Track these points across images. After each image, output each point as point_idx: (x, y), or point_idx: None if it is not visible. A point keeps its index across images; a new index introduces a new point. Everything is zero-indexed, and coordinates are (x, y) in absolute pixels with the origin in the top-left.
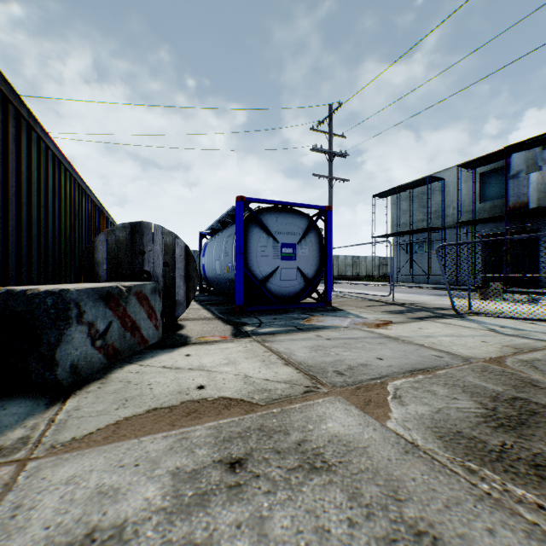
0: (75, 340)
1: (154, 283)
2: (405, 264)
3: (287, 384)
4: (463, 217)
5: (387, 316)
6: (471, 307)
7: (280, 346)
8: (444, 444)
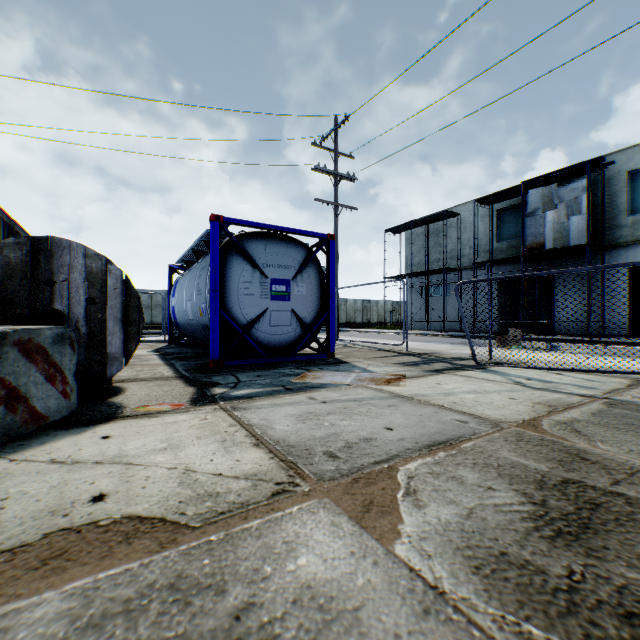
0: None
1: (62, 328)
2: (420, 309)
3: (248, 480)
4: (480, 258)
5: (400, 370)
6: (492, 356)
7: (255, 416)
8: (484, 585)
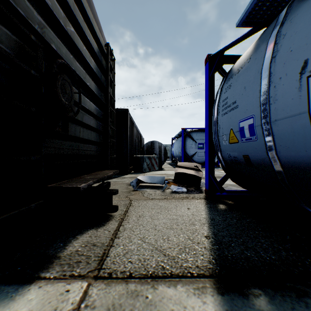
0: (145, 165)
1: (157, 156)
2: None
3: None
4: None
5: None
6: None
7: None
8: None
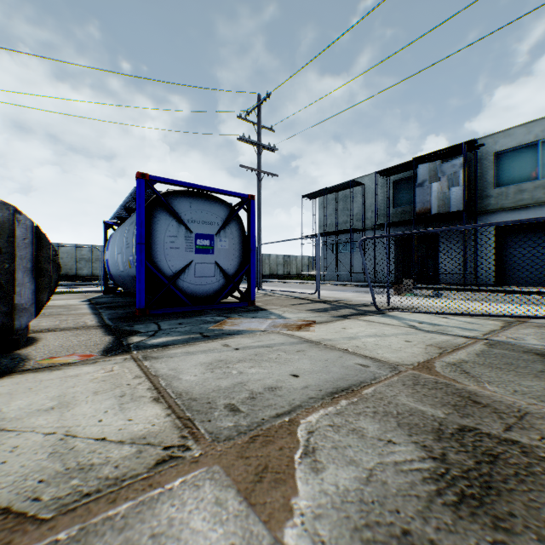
0: None
1: None
2: (331, 263)
3: (133, 445)
4: (380, 221)
5: (311, 316)
6: (390, 303)
7: (164, 366)
8: None
